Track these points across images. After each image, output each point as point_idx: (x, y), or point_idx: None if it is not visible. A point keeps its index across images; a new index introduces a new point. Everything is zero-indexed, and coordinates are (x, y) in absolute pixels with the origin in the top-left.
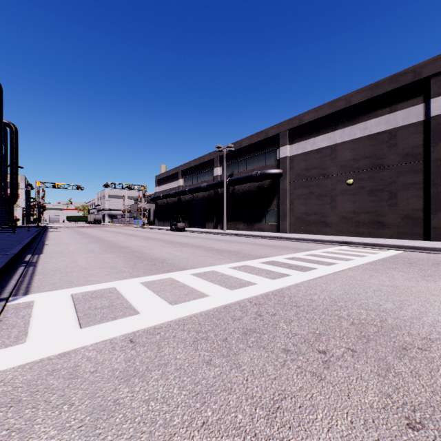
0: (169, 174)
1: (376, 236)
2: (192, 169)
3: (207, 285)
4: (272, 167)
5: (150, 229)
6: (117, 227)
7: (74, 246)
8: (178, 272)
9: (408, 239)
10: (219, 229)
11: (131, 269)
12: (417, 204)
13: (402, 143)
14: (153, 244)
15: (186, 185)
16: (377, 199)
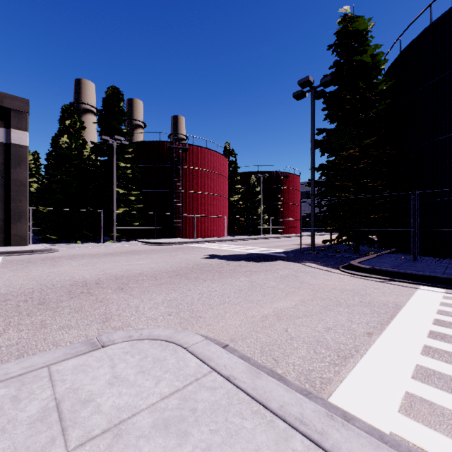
0: None
1: None
2: None
3: None
4: None
5: None
6: None
7: None
8: None
9: None
10: None
11: None
12: None
13: None
14: None
15: None
16: None
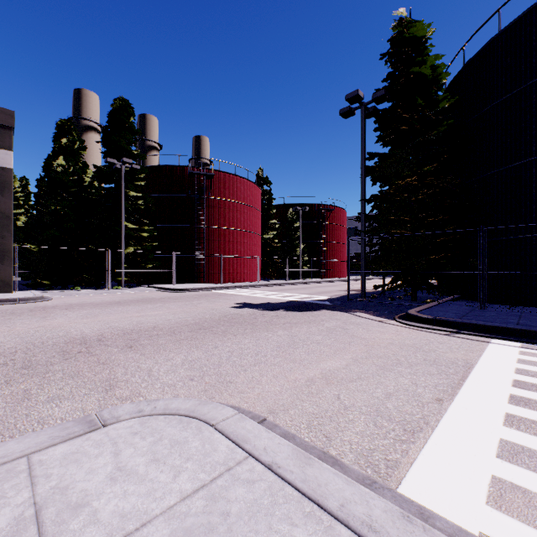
0: None
1: None
2: None
3: None
4: None
5: None
6: None
7: None
8: None
9: None
10: None
11: None
12: None
13: None
14: None
15: None
16: None
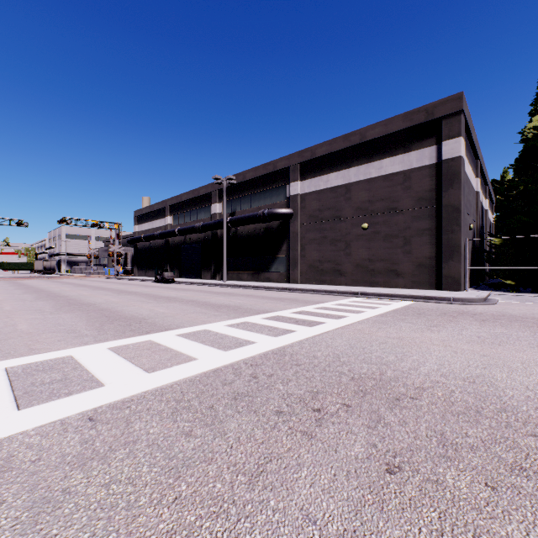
0: (154, 209)
1: (391, 285)
2: (184, 205)
3: (195, 347)
4: (281, 205)
5: (127, 280)
6: (79, 277)
7: (11, 304)
8: (160, 333)
9: (421, 289)
10: (218, 279)
11: (97, 332)
12: (430, 252)
13: (416, 186)
14: (129, 300)
15: (176, 223)
16: (392, 246)
